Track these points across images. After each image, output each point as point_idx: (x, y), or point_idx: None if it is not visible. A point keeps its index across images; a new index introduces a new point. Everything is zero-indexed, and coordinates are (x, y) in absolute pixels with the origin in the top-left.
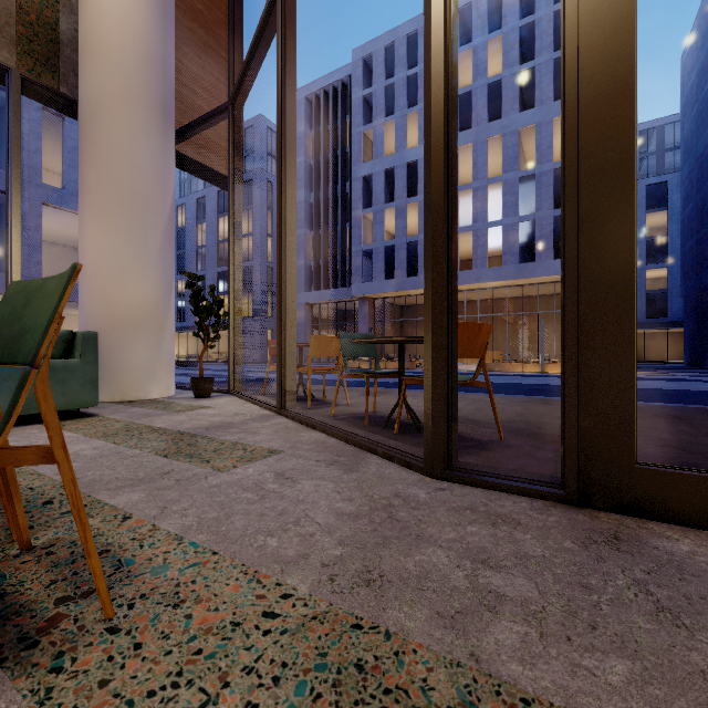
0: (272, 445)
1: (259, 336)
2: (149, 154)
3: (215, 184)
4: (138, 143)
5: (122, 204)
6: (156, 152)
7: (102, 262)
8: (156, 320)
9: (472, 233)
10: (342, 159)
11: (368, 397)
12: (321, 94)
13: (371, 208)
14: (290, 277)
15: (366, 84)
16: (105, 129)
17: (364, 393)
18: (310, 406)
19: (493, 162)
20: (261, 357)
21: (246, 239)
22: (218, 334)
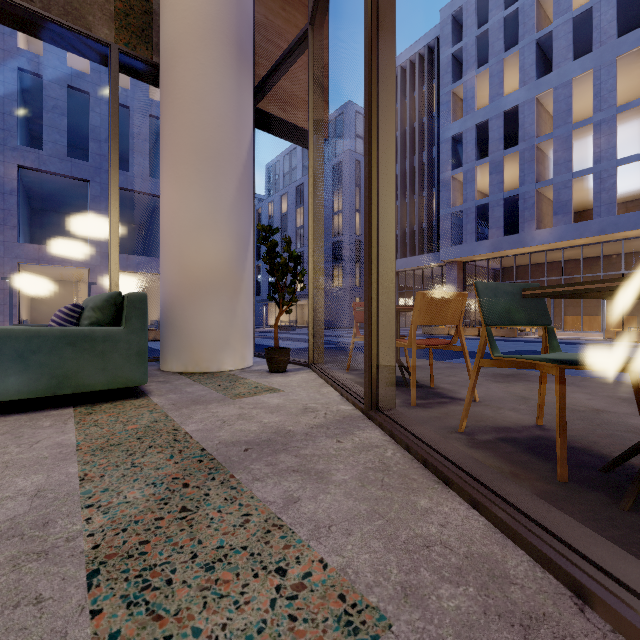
0: (352, 557)
1: (348, 304)
2: (222, 95)
3: (301, 144)
4: (211, 83)
5: (194, 153)
6: (230, 92)
7: (176, 220)
8: (230, 282)
9: (594, 176)
10: (428, 125)
11: (499, 385)
12: (406, 65)
13: (460, 168)
14: (385, 195)
15: (455, 41)
16: (179, 75)
17: (485, 375)
18: (415, 401)
19: (623, 86)
20: (350, 323)
21: (336, 216)
22: (293, 296)
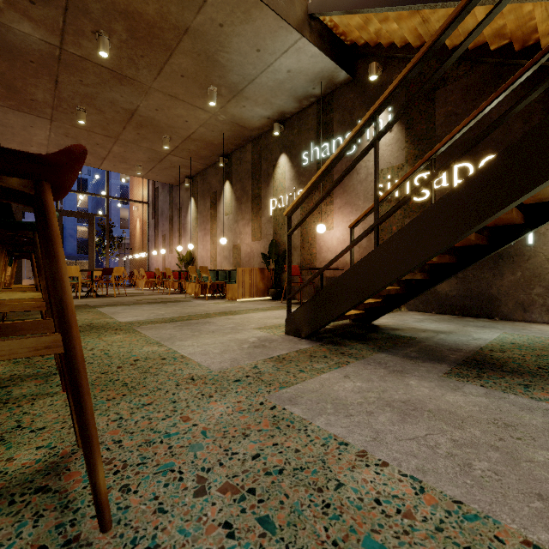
0: None
1: None
2: None
3: None
4: None
5: None
6: None
7: None
8: None
9: None
10: None
11: None
12: None
13: None
14: None
15: None
16: None
17: None
18: None
19: None
20: None
21: None
22: None
